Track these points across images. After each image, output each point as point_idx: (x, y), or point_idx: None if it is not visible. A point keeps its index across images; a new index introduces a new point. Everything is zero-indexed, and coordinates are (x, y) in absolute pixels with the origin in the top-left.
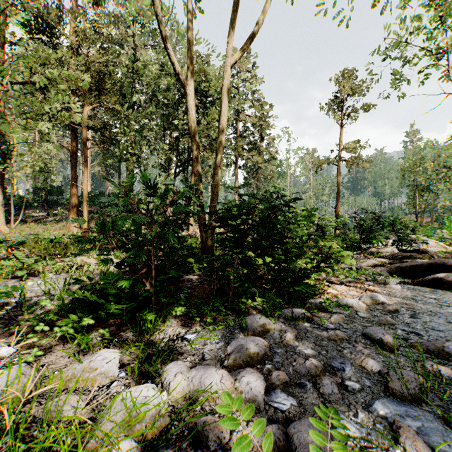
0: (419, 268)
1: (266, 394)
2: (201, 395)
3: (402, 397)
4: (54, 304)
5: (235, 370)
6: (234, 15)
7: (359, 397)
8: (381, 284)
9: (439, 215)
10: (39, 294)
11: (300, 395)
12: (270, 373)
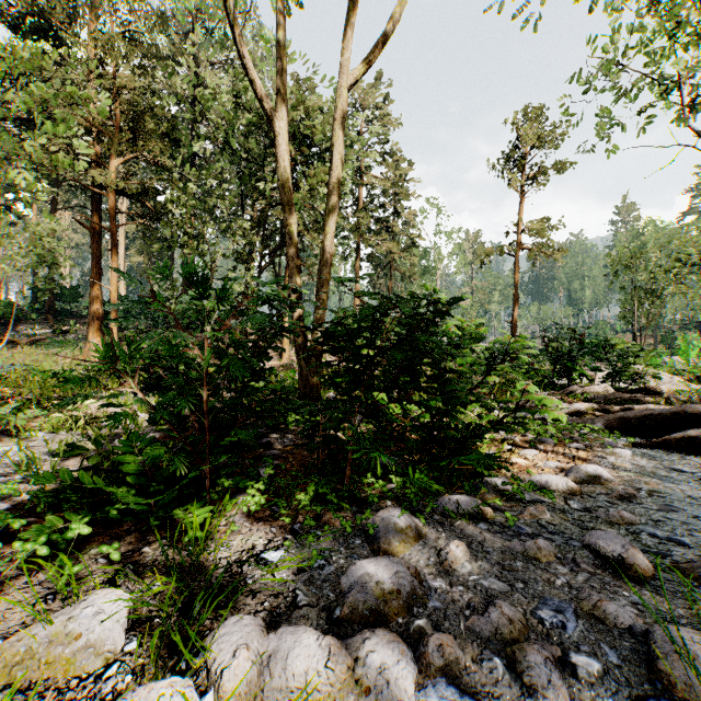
0: (656, 420)
1: (418, 689)
2: (286, 697)
3: (690, 695)
4: (27, 493)
5: (355, 631)
6: (353, 3)
7: (604, 694)
8: (597, 448)
9: (667, 334)
10: (12, 470)
11: (485, 689)
12: (425, 641)
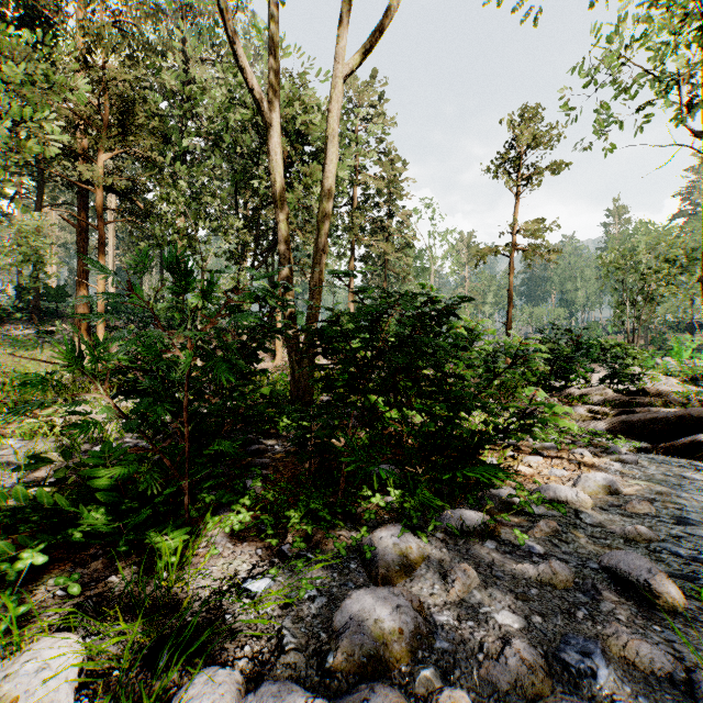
0: (660, 424)
1: None
2: None
3: None
4: None
5: (351, 684)
6: None
7: None
8: (602, 453)
9: (658, 336)
10: None
11: None
12: (434, 699)
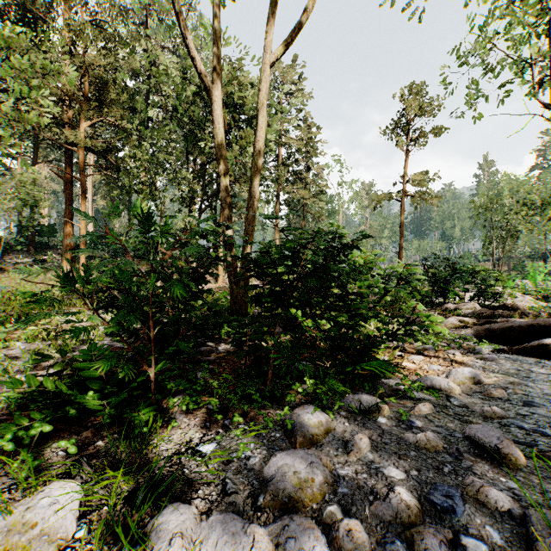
0: (515, 331)
1: None
2: None
3: None
4: (1, 395)
5: (276, 516)
6: None
7: None
8: (470, 353)
9: (518, 263)
10: None
11: None
12: (336, 526)
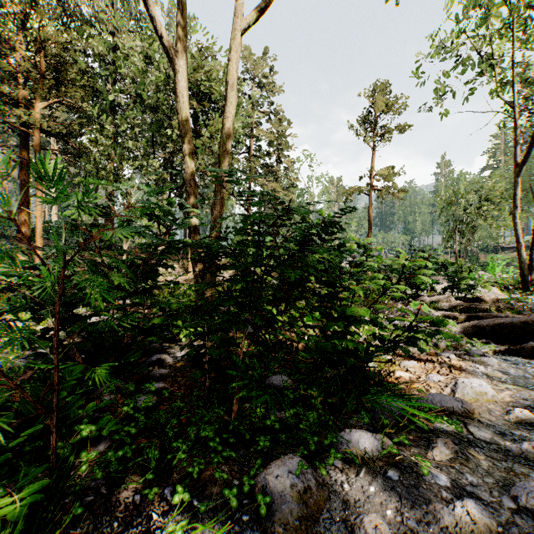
0: (506, 328)
1: None
2: None
3: None
4: None
5: None
6: None
7: None
8: (464, 356)
9: (473, 255)
10: None
11: None
12: None
